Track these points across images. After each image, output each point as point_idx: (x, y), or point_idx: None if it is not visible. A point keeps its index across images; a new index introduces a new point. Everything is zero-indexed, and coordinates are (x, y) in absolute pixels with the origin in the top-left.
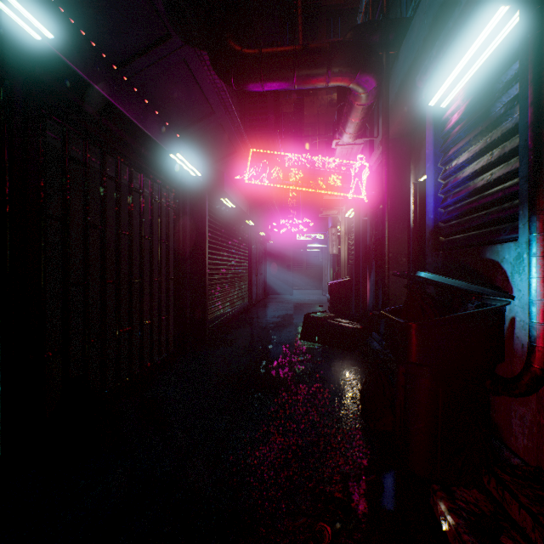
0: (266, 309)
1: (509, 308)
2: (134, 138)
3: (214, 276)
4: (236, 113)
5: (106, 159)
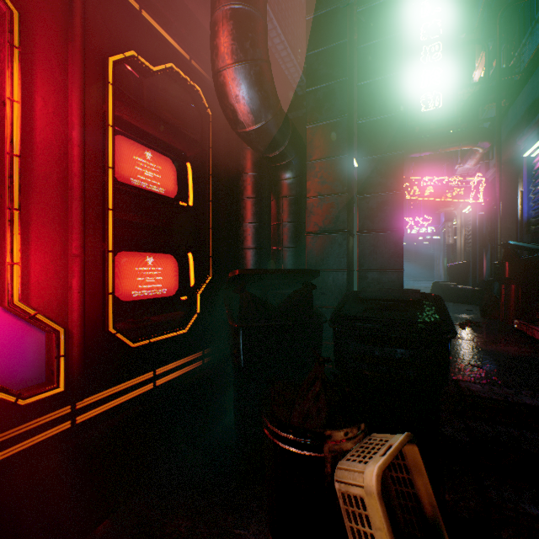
0: None
1: None
2: None
3: None
4: None
5: None
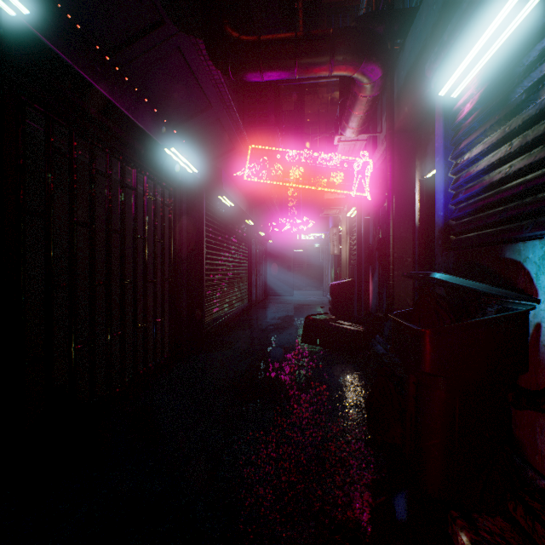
0: (266, 311)
1: (534, 313)
2: (126, 130)
3: (212, 277)
4: (235, 107)
5: (95, 152)
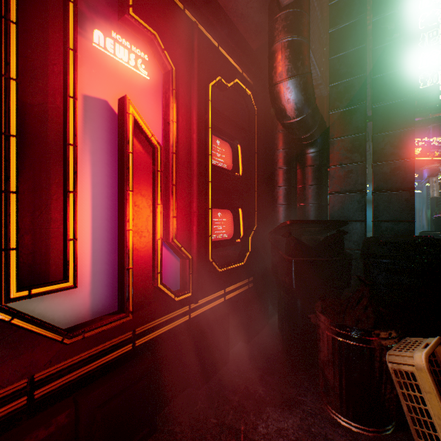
0: None
1: None
2: None
3: None
4: None
5: None
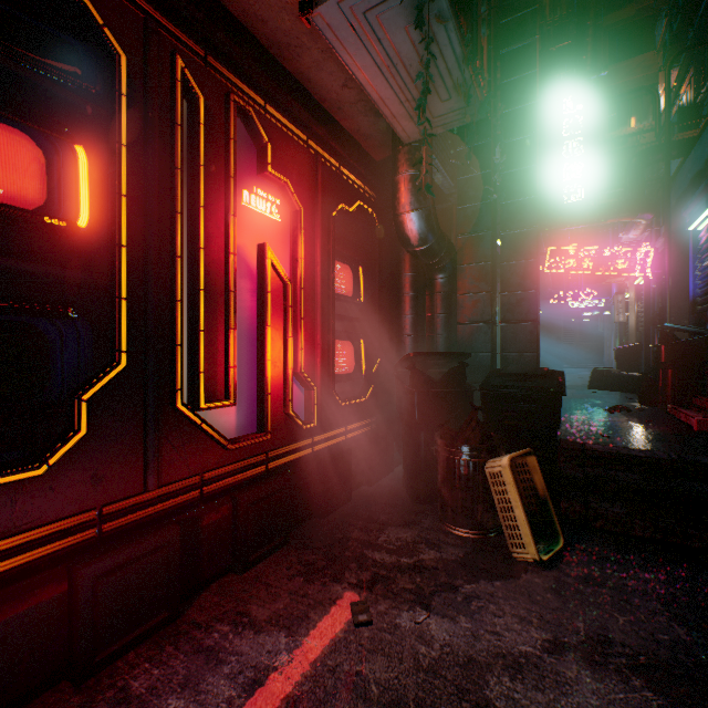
0: None
1: None
2: None
3: None
4: None
5: None
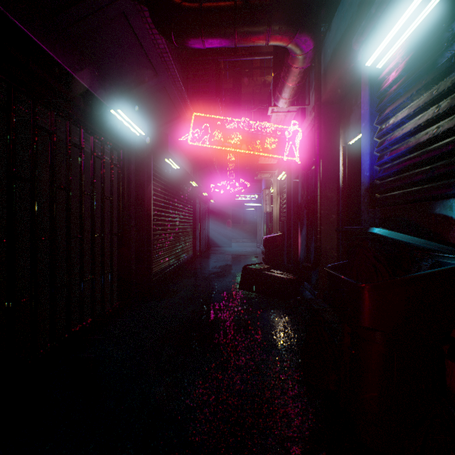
0: (208, 260)
1: None
2: (71, 90)
3: (160, 231)
4: (179, 77)
5: (37, 109)
